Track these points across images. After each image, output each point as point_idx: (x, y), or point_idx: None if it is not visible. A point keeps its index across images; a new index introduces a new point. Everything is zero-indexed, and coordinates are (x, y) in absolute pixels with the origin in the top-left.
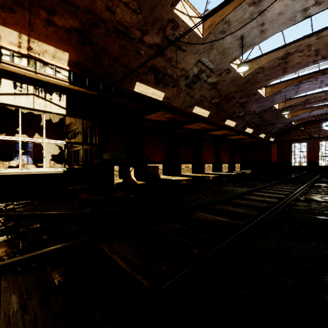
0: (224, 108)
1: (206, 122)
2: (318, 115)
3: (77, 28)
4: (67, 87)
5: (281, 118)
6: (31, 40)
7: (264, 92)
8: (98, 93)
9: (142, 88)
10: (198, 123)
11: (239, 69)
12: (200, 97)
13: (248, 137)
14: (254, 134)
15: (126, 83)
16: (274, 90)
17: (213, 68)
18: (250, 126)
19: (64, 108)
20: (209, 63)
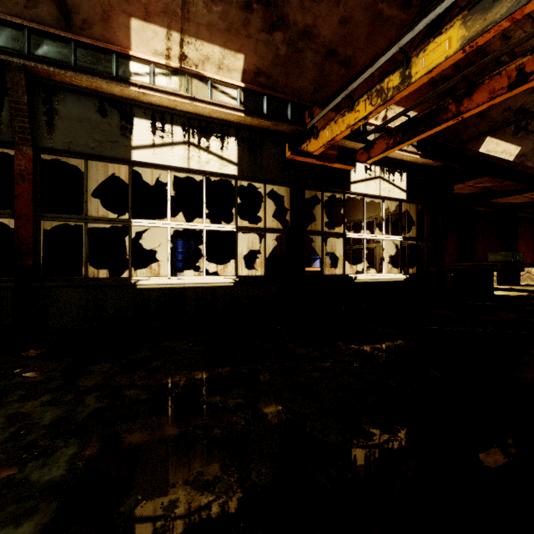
0: None
1: None
2: None
3: (445, 76)
4: (409, 162)
5: None
6: (389, 107)
7: None
8: (445, 164)
9: (490, 146)
10: (532, 193)
11: None
12: None
13: None
14: None
15: (472, 142)
16: None
17: None
18: None
19: (404, 191)
20: None
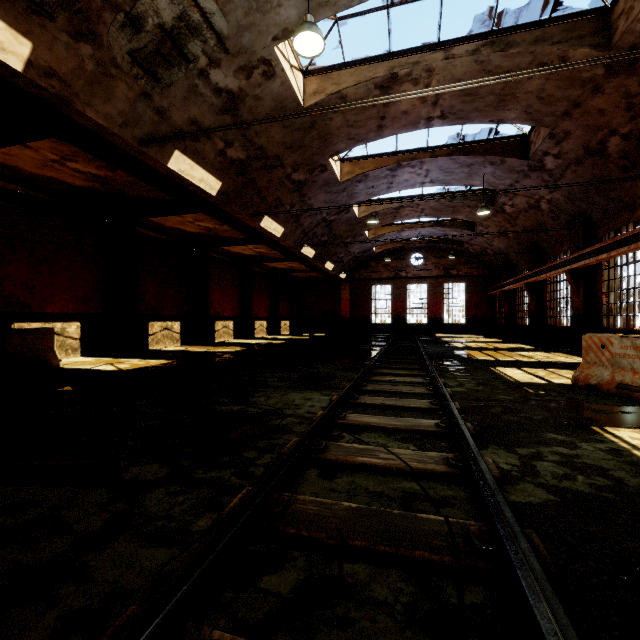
0: (258, 185)
1: (215, 215)
2: (407, 241)
3: None
4: None
5: (360, 235)
6: None
7: (340, 171)
8: None
9: None
10: (193, 215)
11: (300, 43)
12: (191, 124)
13: (306, 266)
14: (317, 261)
15: None
16: (357, 170)
17: (228, 35)
18: (311, 242)
19: None
20: (212, 4)
